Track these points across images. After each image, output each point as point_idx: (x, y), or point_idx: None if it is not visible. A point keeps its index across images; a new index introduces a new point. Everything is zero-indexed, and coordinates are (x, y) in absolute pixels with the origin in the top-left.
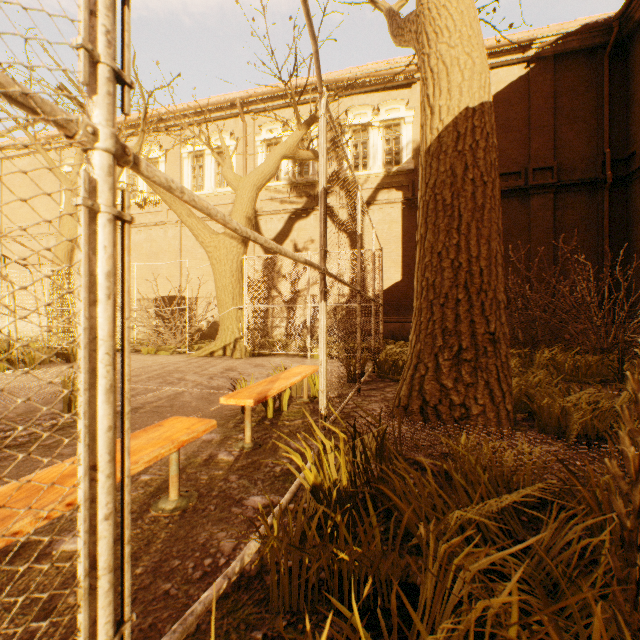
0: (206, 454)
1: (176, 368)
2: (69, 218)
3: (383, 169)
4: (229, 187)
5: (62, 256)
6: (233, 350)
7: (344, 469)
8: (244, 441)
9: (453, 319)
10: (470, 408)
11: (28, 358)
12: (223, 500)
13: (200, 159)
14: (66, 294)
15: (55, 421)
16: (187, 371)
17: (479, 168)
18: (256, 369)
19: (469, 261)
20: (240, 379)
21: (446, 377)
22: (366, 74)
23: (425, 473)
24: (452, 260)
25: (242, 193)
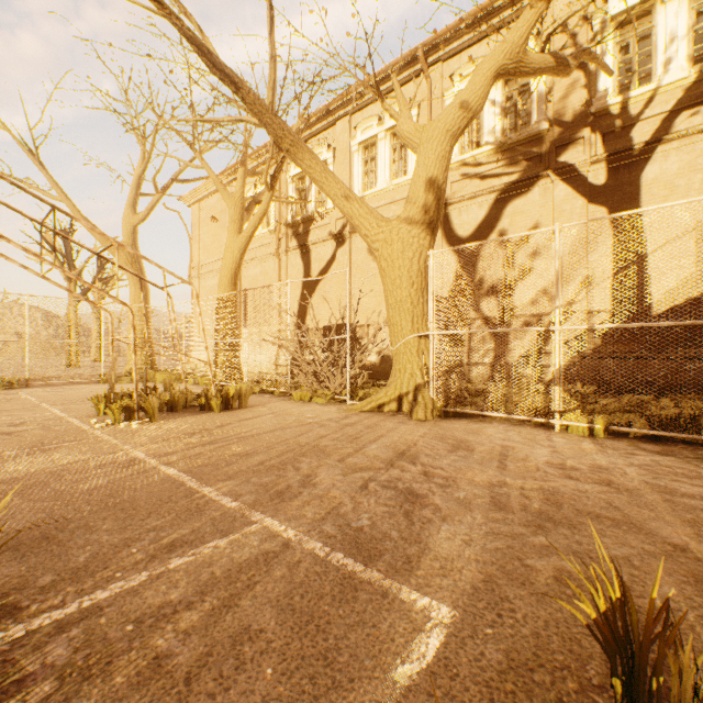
0: None
1: (317, 438)
2: (232, 239)
3: (690, 69)
4: (408, 175)
5: (226, 282)
6: (412, 404)
7: None
8: None
9: None
10: None
11: (145, 407)
12: None
13: (372, 151)
14: (229, 325)
15: None
16: (329, 450)
17: None
18: (457, 459)
19: None
20: (426, 501)
21: None
22: None
23: None
24: None
25: (426, 148)
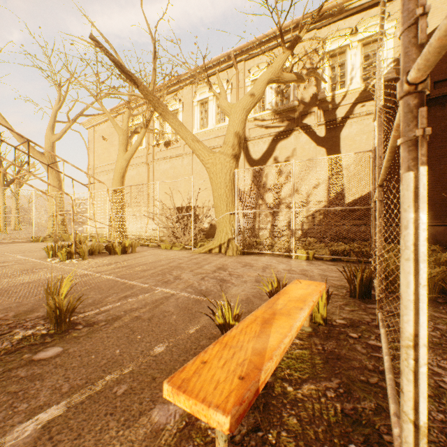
0: None
1: (178, 264)
2: (121, 154)
3: (361, 84)
4: (225, 122)
5: (117, 180)
6: (226, 248)
7: None
8: None
9: None
10: None
11: (80, 251)
12: None
13: (205, 105)
14: (119, 206)
15: (30, 331)
16: (185, 268)
17: None
18: (245, 269)
19: None
20: (228, 281)
21: None
22: None
23: None
24: None
25: (234, 117)
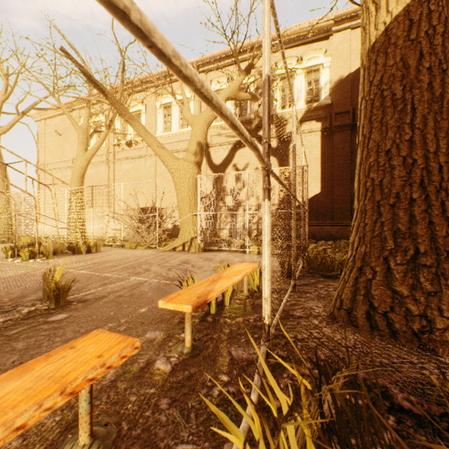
0: (144, 359)
1: (146, 260)
2: (81, 153)
3: (305, 106)
4: (189, 128)
5: (76, 180)
6: (189, 246)
7: (310, 446)
8: (184, 344)
9: (406, 220)
10: (433, 320)
11: (44, 251)
12: (143, 448)
13: (169, 109)
14: (79, 206)
15: (33, 308)
16: (153, 263)
17: (437, 55)
18: (205, 262)
19: (426, 157)
20: (192, 271)
21: (400, 283)
22: (292, 32)
23: (405, 419)
24: (404, 157)
25: (196, 127)
